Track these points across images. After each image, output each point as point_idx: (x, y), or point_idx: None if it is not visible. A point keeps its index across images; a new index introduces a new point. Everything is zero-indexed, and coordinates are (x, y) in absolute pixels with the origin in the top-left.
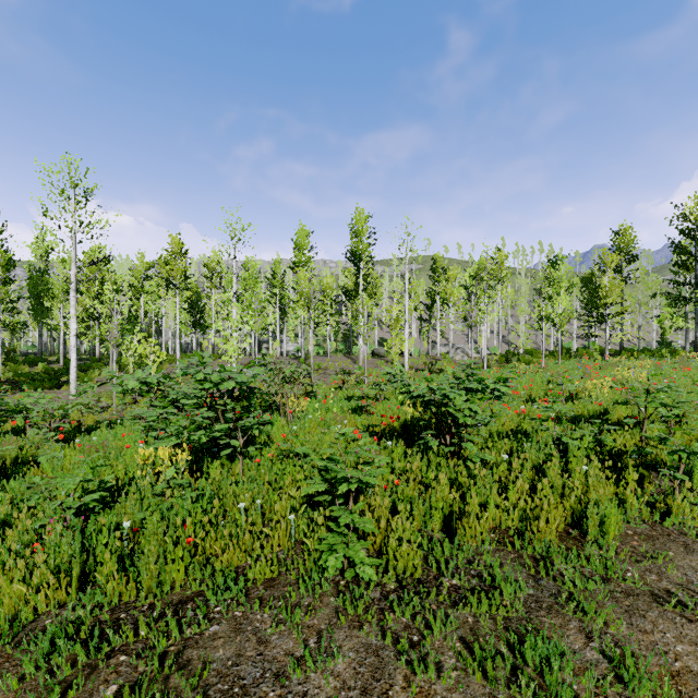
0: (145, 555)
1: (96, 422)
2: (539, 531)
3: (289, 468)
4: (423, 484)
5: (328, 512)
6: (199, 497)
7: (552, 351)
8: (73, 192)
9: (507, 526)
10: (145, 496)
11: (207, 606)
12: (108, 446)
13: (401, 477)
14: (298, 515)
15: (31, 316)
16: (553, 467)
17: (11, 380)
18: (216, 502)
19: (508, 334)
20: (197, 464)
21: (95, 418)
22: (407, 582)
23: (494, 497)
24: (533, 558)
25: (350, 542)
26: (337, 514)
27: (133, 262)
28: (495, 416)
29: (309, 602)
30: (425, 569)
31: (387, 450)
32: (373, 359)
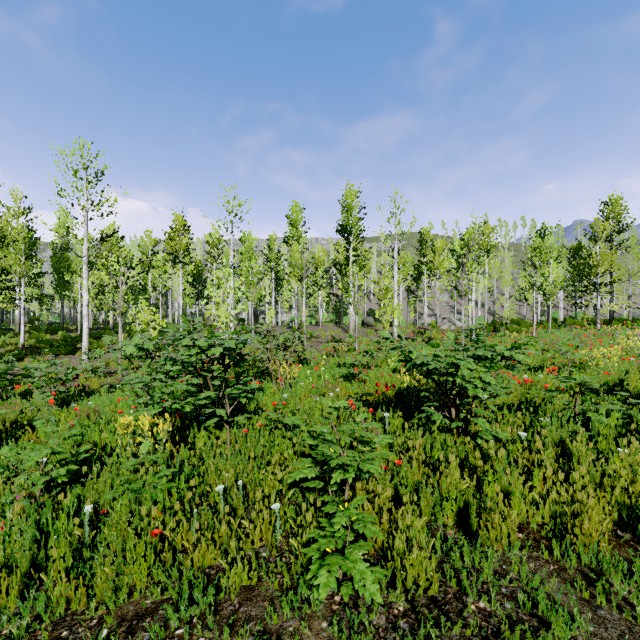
0: (99, 553)
1: (101, 386)
2: (581, 534)
3: (278, 440)
4: (427, 464)
5: (319, 501)
6: (175, 475)
7: (539, 321)
8: (85, 173)
9: (536, 522)
10: (120, 471)
11: (167, 627)
12: (100, 411)
13: (402, 455)
14: (284, 500)
15: (55, 290)
16: (581, 448)
17: (33, 346)
18: (192, 483)
19: (494, 304)
20: (184, 432)
21: (101, 382)
22: (419, 602)
23: (519, 487)
24: (581, 573)
25: (347, 548)
26: (330, 510)
27: (142, 239)
28: (507, 387)
29: (294, 628)
30: (441, 583)
31: (383, 422)
32: (363, 328)
